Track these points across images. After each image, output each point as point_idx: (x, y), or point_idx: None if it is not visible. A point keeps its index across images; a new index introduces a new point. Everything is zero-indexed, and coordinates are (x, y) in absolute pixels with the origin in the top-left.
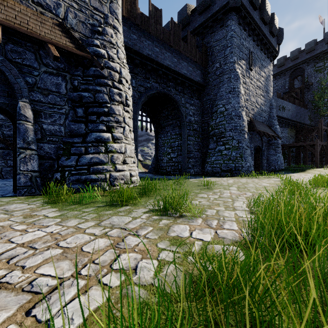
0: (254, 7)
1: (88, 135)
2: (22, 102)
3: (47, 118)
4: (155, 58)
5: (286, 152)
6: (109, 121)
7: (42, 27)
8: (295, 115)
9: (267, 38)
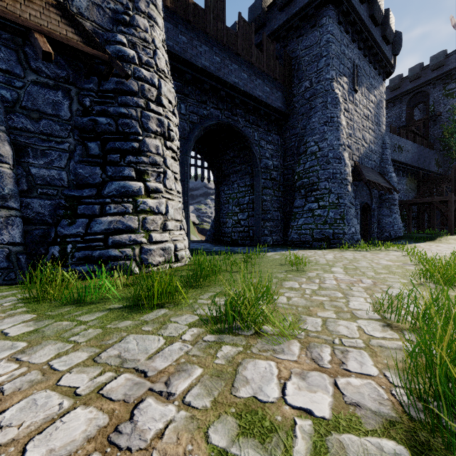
0: None
1: (107, 184)
2: None
3: (39, 157)
4: (214, 71)
5: (403, 212)
6: (140, 163)
7: (27, 7)
8: (417, 159)
9: (378, 45)
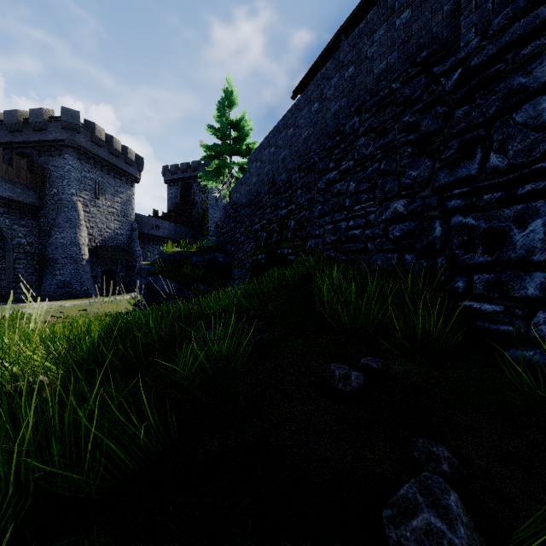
0: (98, 145)
1: None
2: None
3: None
4: None
5: None
6: None
7: None
8: (174, 233)
9: (121, 168)
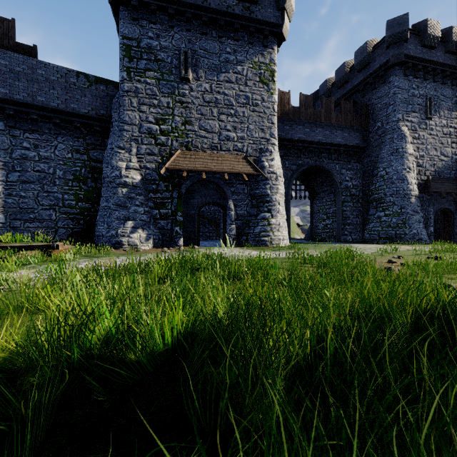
0: (430, 47)
1: (258, 215)
2: (230, 201)
3: (239, 207)
4: (305, 138)
5: None
6: (270, 206)
7: (239, 164)
8: None
9: None
